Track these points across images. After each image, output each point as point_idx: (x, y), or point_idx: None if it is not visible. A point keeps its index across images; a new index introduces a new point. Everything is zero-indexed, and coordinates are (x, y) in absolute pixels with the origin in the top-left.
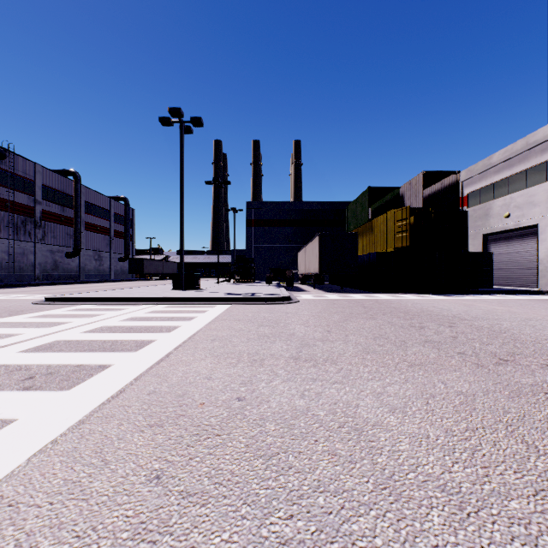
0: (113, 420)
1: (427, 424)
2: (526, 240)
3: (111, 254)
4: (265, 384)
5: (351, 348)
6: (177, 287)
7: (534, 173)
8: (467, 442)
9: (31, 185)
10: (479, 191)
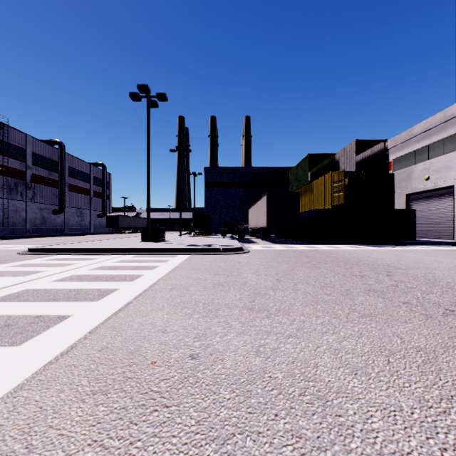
0: (54, 385)
1: (396, 390)
2: (443, 198)
3: (91, 211)
4: (219, 337)
5: (301, 297)
6: (145, 239)
7: (451, 141)
8: (447, 417)
9: (22, 153)
10: (402, 157)
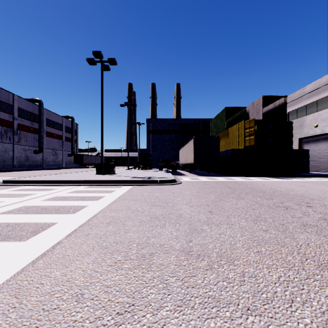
0: None
1: None
2: None
3: (63, 151)
4: (151, 314)
5: (239, 234)
6: (99, 172)
7: None
8: None
9: (11, 108)
10: (296, 110)
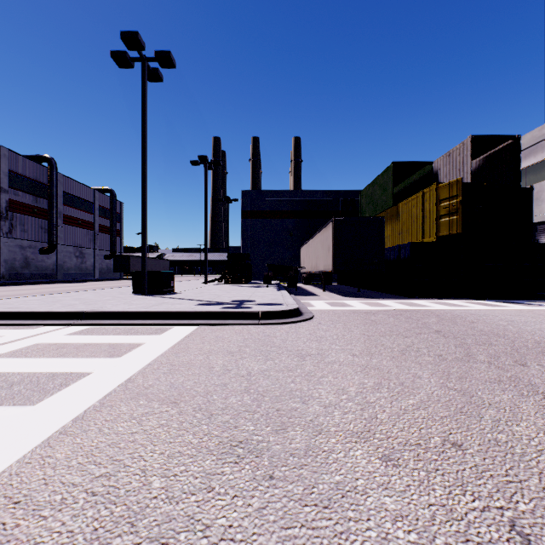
0: None
1: None
2: None
3: (95, 251)
4: None
5: None
6: (139, 290)
7: None
8: None
9: None
10: (524, 170)
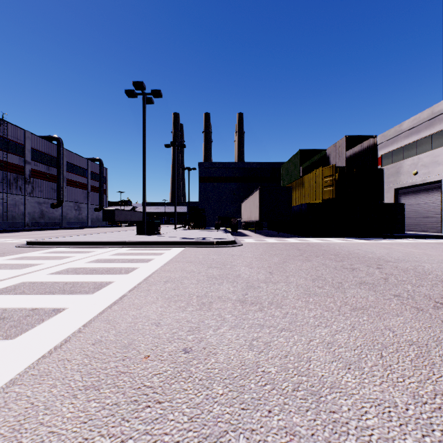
0: (47, 380)
1: (389, 385)
2: (431, 193)
3: (88, 205)
4: (212, 331)
5: (293, 290)
6: (140, 232)
7: (438, 137)
8: (442, 413)
9: (21, 148)
10: (391, 153)
